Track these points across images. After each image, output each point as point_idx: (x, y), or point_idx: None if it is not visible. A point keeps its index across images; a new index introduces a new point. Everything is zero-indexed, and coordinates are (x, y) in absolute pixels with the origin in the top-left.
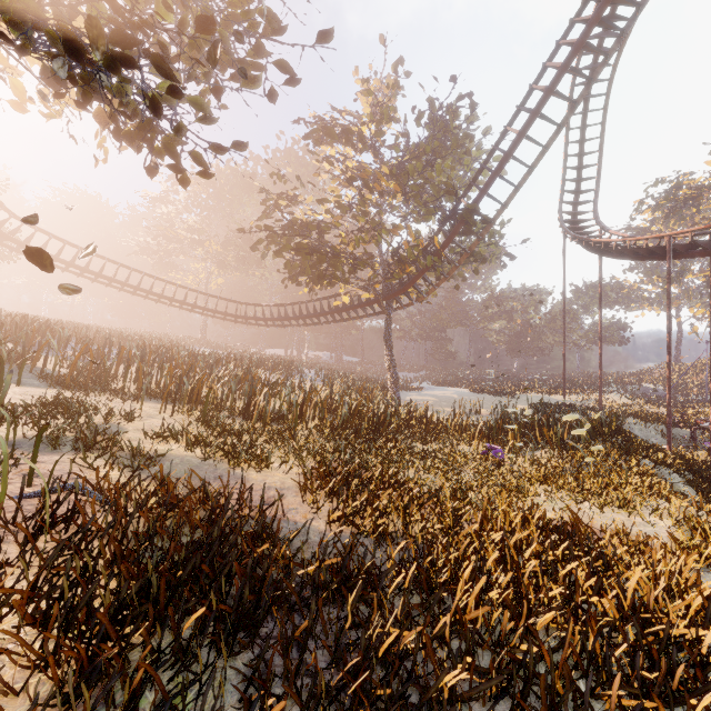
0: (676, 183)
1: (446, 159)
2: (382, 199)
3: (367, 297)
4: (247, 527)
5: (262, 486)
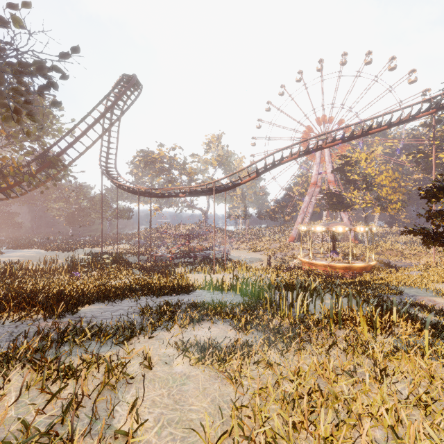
0: (147, 154)
1: None
2: None
3: None
4: None
5: None
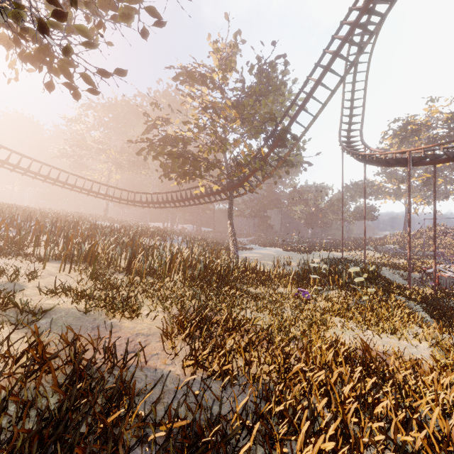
0: (406, 121)
1: (268, 98)
2: (226, 123)
3: (216, 188)
4: (111, 378)
5: (132, 333)
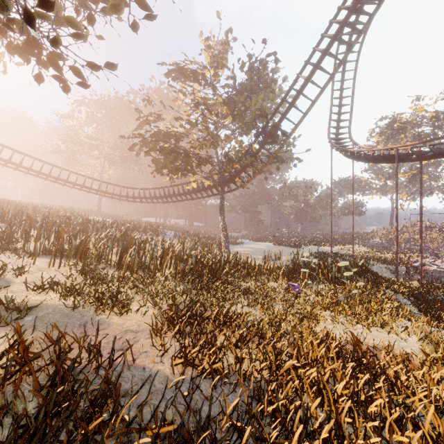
0: (392, 119)
1: (259, 95)
2: (218, 120)
3: (208, 183)
4: (96, 379)
5: (120, 330)
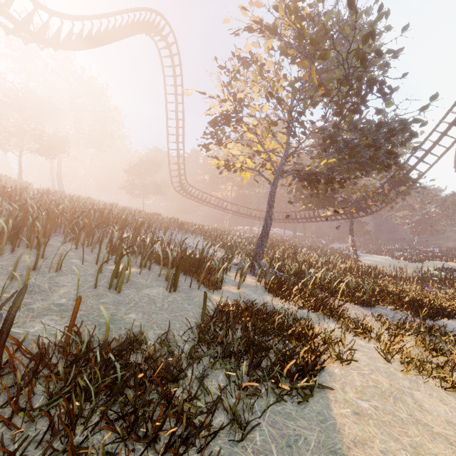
0: None
1: None
2: None
3: (341, 212)
4: None
5: None
